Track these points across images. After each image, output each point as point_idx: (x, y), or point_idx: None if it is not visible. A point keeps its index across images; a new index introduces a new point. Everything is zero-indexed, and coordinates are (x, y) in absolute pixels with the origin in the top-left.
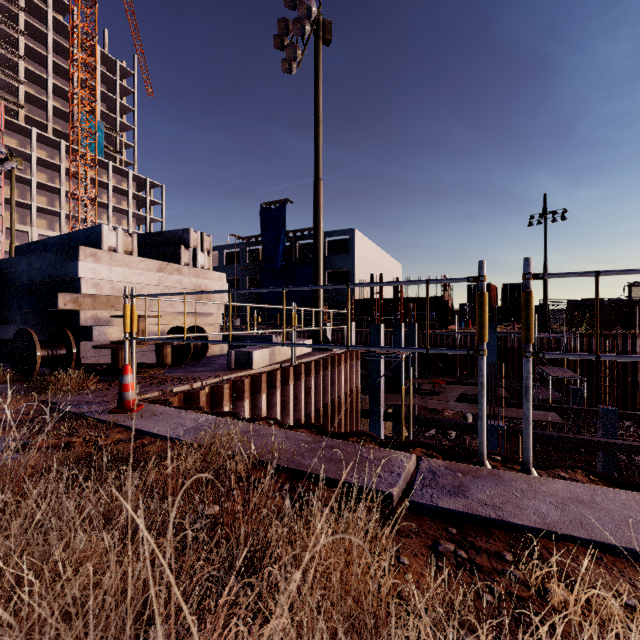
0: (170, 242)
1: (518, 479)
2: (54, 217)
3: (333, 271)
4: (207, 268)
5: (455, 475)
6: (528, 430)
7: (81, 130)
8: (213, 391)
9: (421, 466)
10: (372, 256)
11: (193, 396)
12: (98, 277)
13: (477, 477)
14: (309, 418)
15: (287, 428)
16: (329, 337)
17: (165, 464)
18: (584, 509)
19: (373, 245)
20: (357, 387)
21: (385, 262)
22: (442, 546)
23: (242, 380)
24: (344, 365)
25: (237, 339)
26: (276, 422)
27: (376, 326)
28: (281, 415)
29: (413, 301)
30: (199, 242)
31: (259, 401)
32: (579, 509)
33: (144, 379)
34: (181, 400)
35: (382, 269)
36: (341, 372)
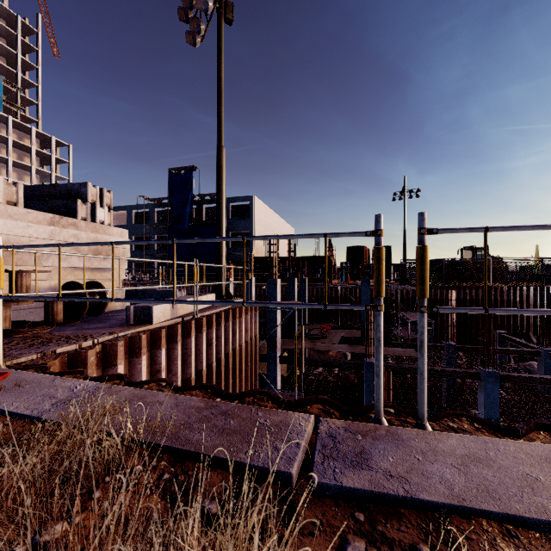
0: (65, 195)
1: (416, 437)
2: None
3: (236, 232)
4: (108, 224)
5: (355, 438)
6: (423, 385)
7: None
8: (105, 350)
9: (320, 430)
10: (270, 220)
11: (79, 357)
12: None
13: (377, 438)
14: (211, 368)
15: (179, 391)
16: (232, 291)
17: None
18: (484, 469)
19: (271, 211)
20: (256, 335)
21: (281, 226)
22: (351, 545)
23: (139, 336)
24: (244, 316)
25: (141, 294)
26: (168, 384)
27: (273, 281)
28: (182, 367)
29: (304, 259)
30: (98, 197)
31: (158, 356)
32: (480, 470)
33: (24, 339)
34: (64, 362)
35: (278, 232)
36: (242, 323)
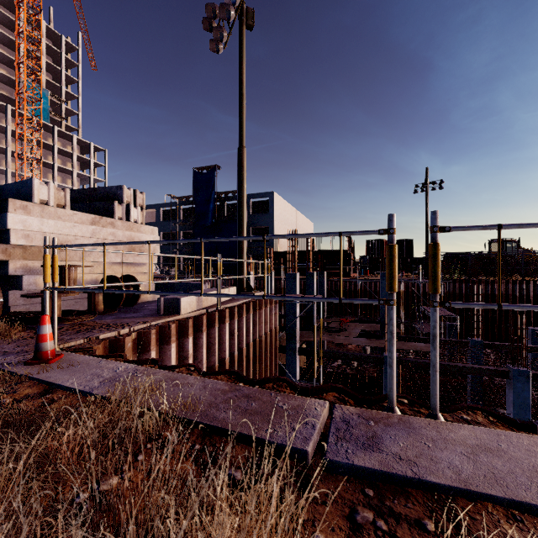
0: (104, 198)
1: (427, 426)
2: (1, 175)
3: (256, 227)
4: (140, 222)
5: (368, 424)
6: (435, 377)
7: (27, 96)
8: (140, 337)
9: (335, 415)
10: (289, 215)
11: (119, 343)
12: (29, 228)
13: (389, 425)
14: (233, 357)
15: (206, 375)
16: (252, 284)
17: (62, 429)
18: (494, 459)
19: (290, 206)
20: (276, 327)
21: (300, 221)
22: (360, 515)
23: (169, 325)
24: (264, 309)
25: (169, 286)
26: (196, 369)
27: (292, 274)
28: (207, 355)
29: (323, 253)
30: (132, 198)
31: (186, 344)
32: (490, 459)
33: (72, 326)
34: (106, 347)
35: (297, 226)
36: (262, 315)
